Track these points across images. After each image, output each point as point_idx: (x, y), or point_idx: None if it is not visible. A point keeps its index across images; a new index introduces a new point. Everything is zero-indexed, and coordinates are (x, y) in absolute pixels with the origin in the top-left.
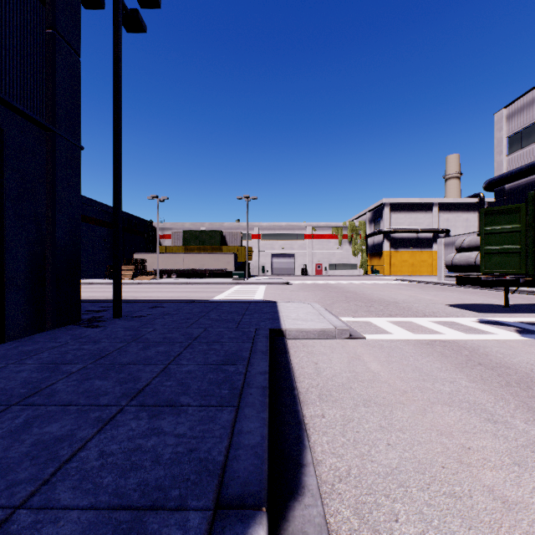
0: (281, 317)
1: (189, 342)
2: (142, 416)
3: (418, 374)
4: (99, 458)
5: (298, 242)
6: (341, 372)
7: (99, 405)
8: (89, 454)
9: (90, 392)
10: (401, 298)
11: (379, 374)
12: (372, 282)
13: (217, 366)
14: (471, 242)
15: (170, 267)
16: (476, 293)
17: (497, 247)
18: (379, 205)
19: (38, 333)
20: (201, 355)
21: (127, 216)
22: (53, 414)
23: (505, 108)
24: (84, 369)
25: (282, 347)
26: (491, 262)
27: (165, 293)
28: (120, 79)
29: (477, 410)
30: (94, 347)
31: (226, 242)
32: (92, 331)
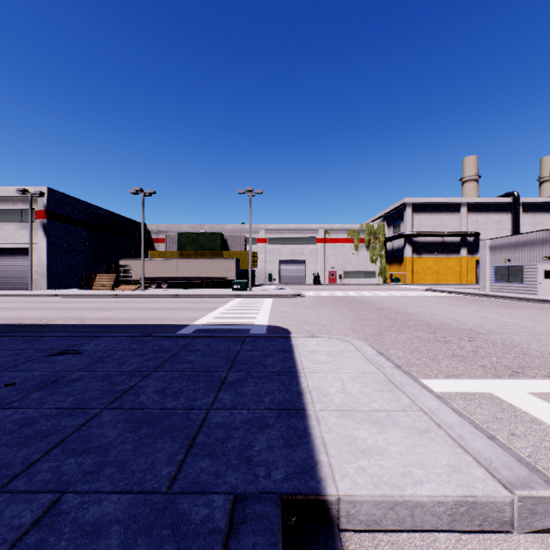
0: (307, 398)
1: None
2: None
3: None
4: None
5: (310, 247)
6: None
7: None
8: None
9: None
10: (471, 321)
11: None
12: (400, 293)
13: None
14: None
15: (162, 274)
16: None
17: None
18: (400, 205)
19: None
20: None
21: (114, 217)
22: None
23: None
24: None
25: None
26: None
27: (132, 312)
28: None
29: None
30: None
31: (227, 247)
32: None
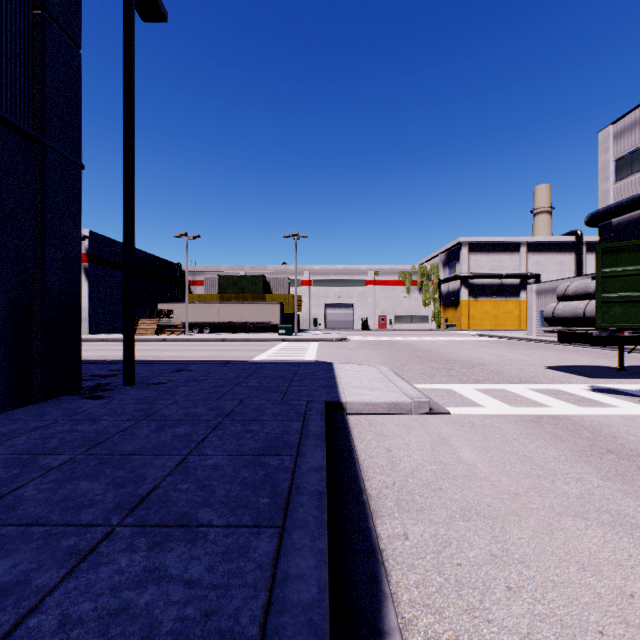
0: (339, 384)
1: (218, 420)
2: (139, 545)
3: (529, 466)
4: (58, 631)
5: (358, 290)
6: (424, 463)
7: (78, 524)
8: (44, 622)
9: (70, 501)
10: (487, 358)
11: (477, 467)
12: (448, 337)
13: (255, 458)
14: (577, 289)
15: (203, 319)
16: (578, 352)
17: (619, 295)
18: (456, 244)
19: (22, 406)
20: (234, 440)
21: (150, 258)
22: (7, 541)
23: (612, 124)
24: (69, 463)
25: (343, 426)
26: (610, 313)
27: (194, 352)
28: (133, 79)
29: (626, 527)
30: (91, 428)
31: (270, 290)
32: (93, 404)
